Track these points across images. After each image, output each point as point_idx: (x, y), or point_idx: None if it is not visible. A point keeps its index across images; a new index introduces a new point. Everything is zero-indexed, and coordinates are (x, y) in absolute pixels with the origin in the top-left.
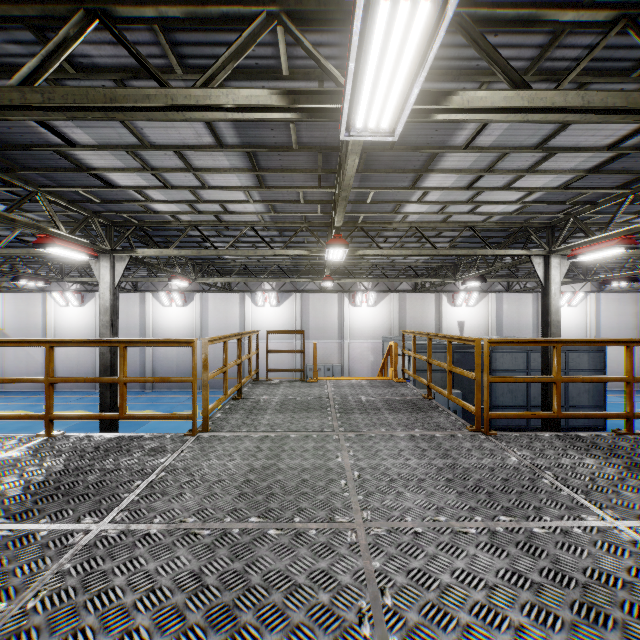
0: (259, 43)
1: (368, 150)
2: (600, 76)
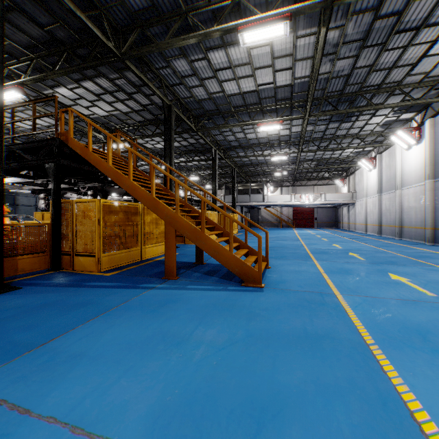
0: None
1: None
2: (51, 106)
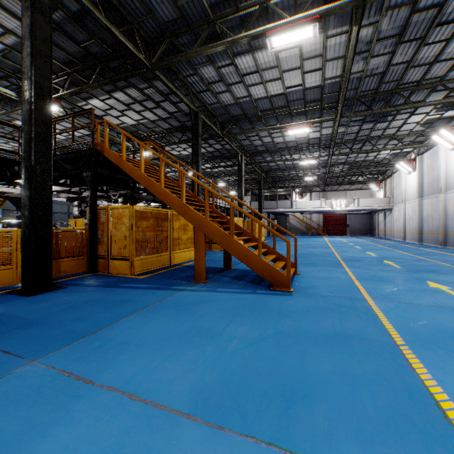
0: (2, 72)
1: (16, 101)
2: (84, 117)
